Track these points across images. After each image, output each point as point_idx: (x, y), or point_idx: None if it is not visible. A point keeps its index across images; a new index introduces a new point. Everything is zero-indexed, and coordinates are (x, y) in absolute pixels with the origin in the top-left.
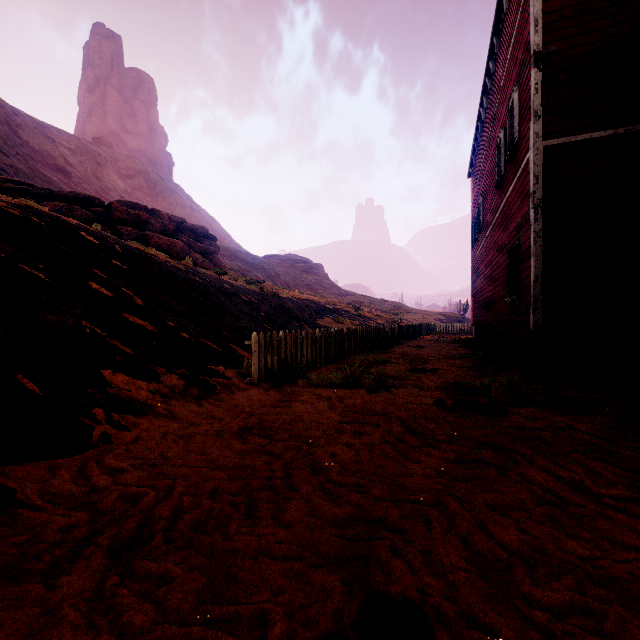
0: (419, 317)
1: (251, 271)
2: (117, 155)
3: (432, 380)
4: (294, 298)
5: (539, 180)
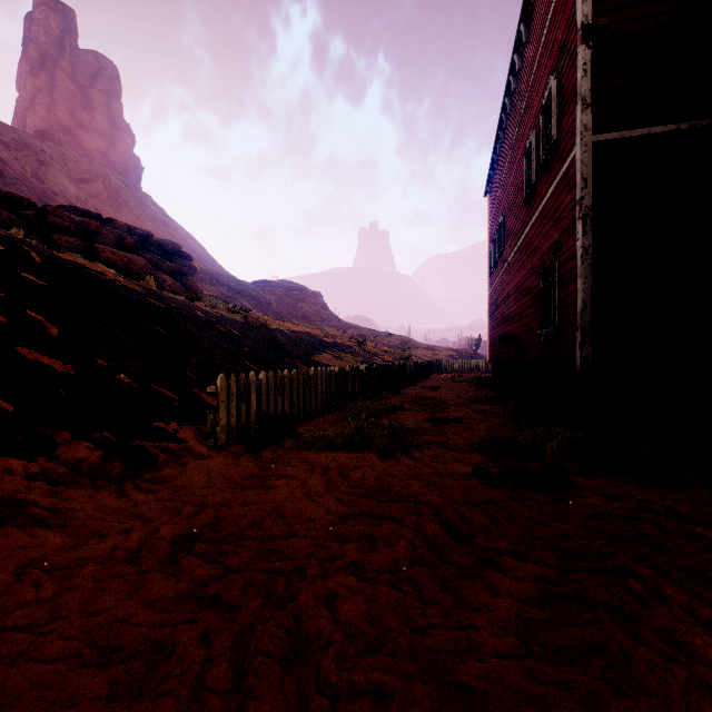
0: (429, 353)
1: (236, 298)
2: (68, 154)
3: (460, 435)
4: (286, 330)
5: (588, 183)
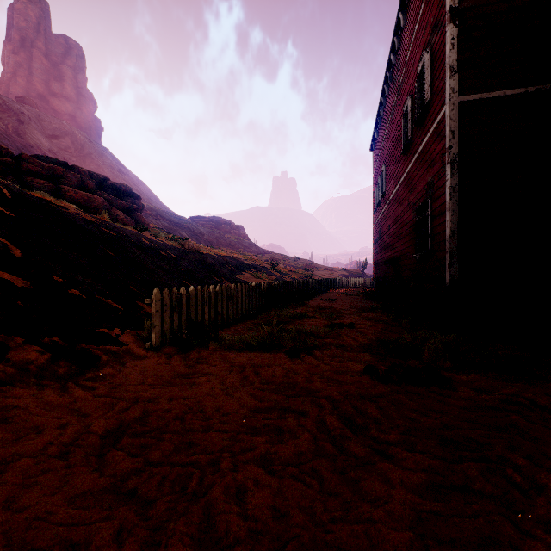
0: (327, 273)
1: (176, 230)
2: (42, 115)
3: (353, 337)
4: (215, 254)
5: (455, 135)
